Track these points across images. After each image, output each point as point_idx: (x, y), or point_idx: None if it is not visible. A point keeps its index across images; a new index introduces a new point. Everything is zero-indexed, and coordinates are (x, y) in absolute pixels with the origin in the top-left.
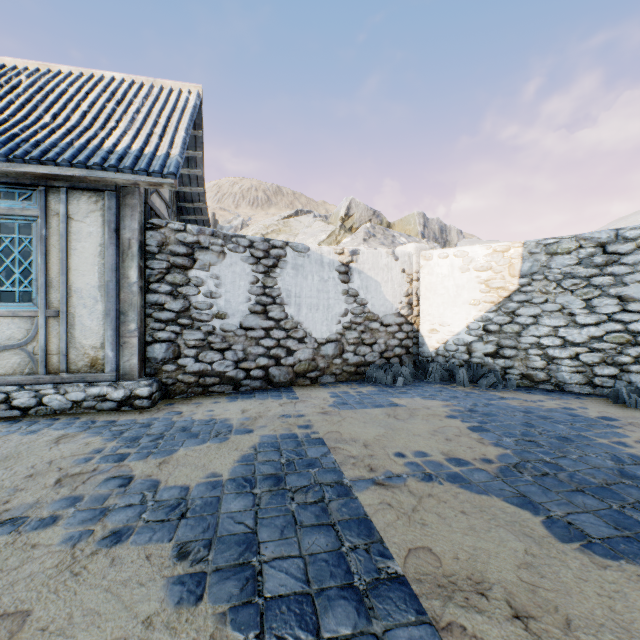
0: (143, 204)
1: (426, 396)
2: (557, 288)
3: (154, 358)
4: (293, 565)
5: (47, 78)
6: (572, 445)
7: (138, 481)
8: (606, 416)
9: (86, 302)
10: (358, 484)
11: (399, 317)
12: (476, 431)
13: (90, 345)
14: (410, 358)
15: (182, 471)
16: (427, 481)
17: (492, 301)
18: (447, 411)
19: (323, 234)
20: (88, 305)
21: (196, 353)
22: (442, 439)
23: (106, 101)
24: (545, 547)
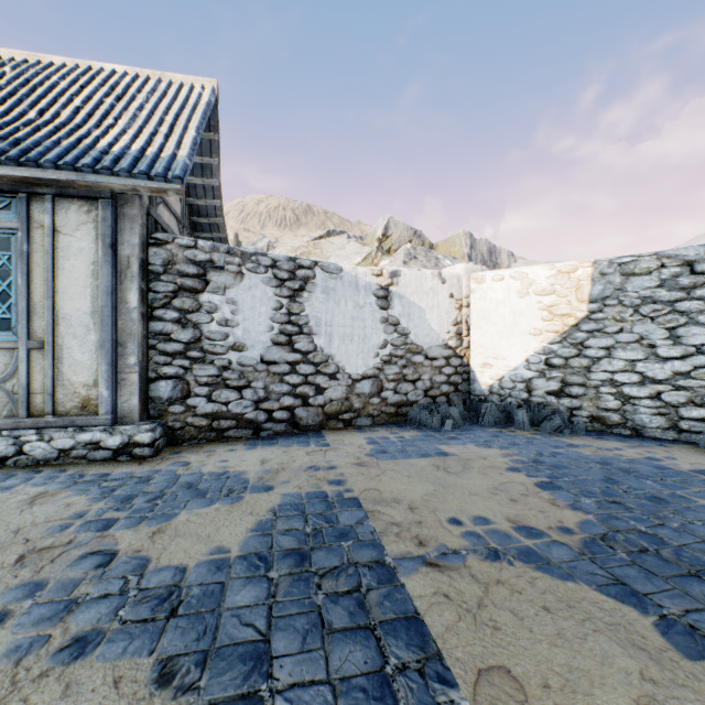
0: (145, 215)
1: (480, 443)
2: (634, 315)
3: (158, 398)
4: (317, 697)
5: (36, 70)
6: (669, 508)
7: (122, 559)
8: (701, 469)
9: (76, 331)
10: (404, 564)
11: (446, 349)
12: (546, 489)
13: (81, 382)
14: (459, 397)
15: (180, 544)
16: (493, 560)
17: (556, 330)
18: (507, 462)
19: (358, 257)
20: (79, 335)
21: (209, 391)
22: (506, 500)
23: (104, 96)
24: (667, 667)
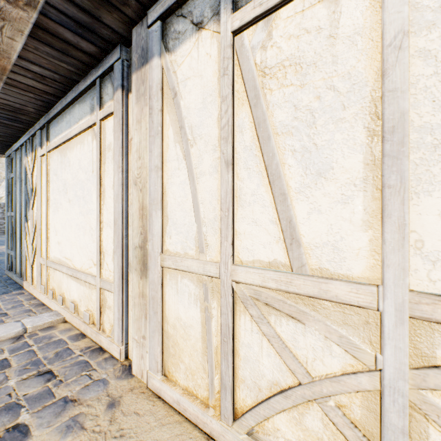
0: None
1: None
2: None
3: None
4: None
5: None
6: None
7: None
8: None
9: None
10: None
11: None
12: None
13: None
14: None
15: None
16: None
17: None
18: None
19: None
20: None
21: None
22: None
23: None
24: None
